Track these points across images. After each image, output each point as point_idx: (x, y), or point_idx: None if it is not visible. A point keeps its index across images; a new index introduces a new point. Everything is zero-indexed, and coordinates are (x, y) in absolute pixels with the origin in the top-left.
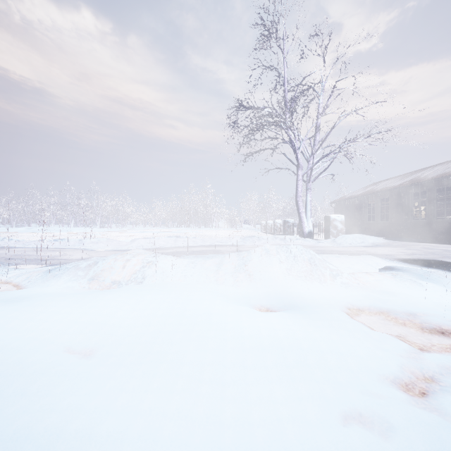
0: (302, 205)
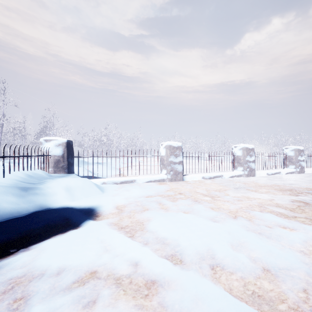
0: None
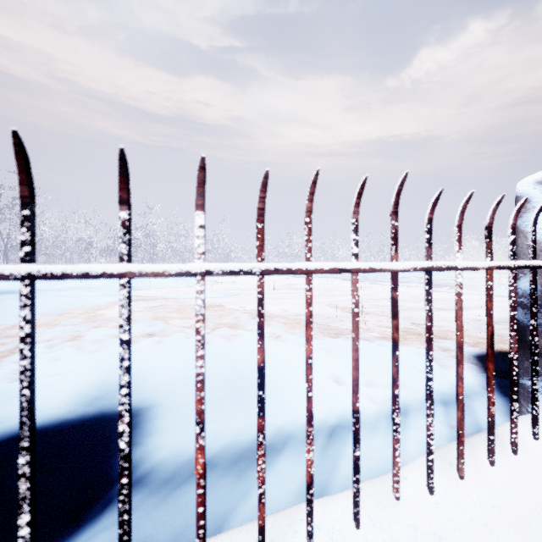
0: None
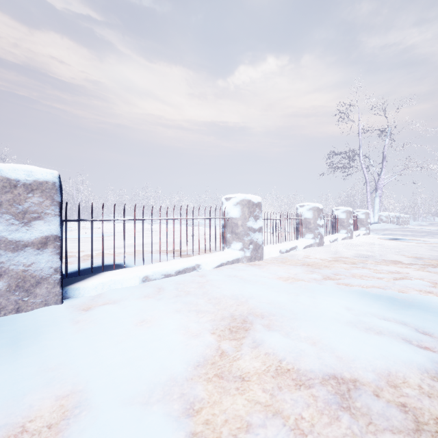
0: (370, 206)
